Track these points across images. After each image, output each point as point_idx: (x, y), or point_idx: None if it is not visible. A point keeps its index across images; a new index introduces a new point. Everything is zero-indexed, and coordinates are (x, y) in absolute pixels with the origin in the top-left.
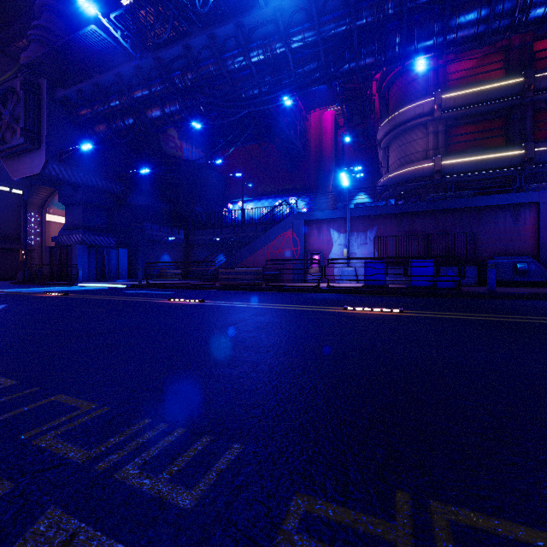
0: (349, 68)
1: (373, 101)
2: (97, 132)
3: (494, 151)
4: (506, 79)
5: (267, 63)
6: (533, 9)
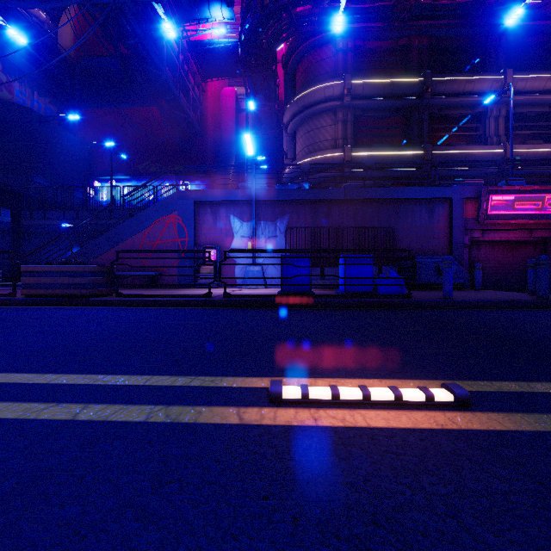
0: None
1: (277, 84)
2: None
3: (399, 148)
4: (409, 77)
5: None
6: None
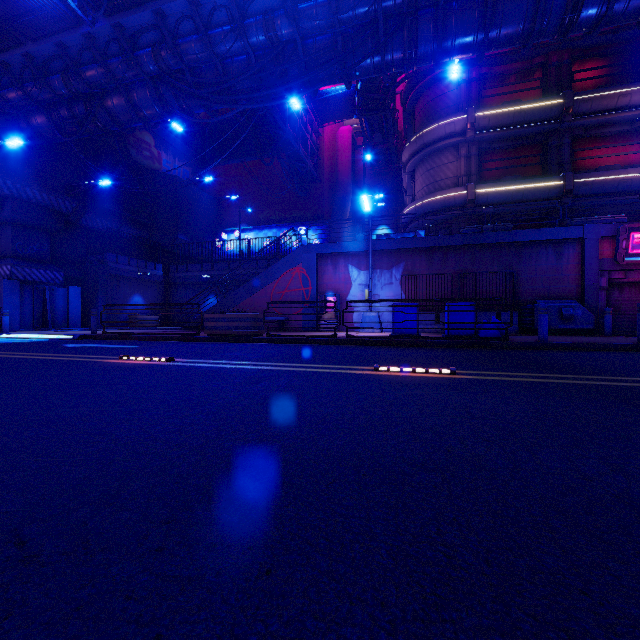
0: (373, 63)
1: (396, 117)
2: (34, 126)
3: (531, 181)
4: (544, 100)
5: (270, 48)
6: (585, 9)
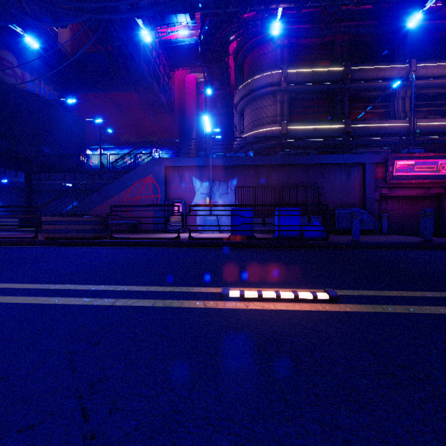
0: None
1: (229, 72)
2: None
3: (324, 123)
4: (333, 66)
5: None
6: None
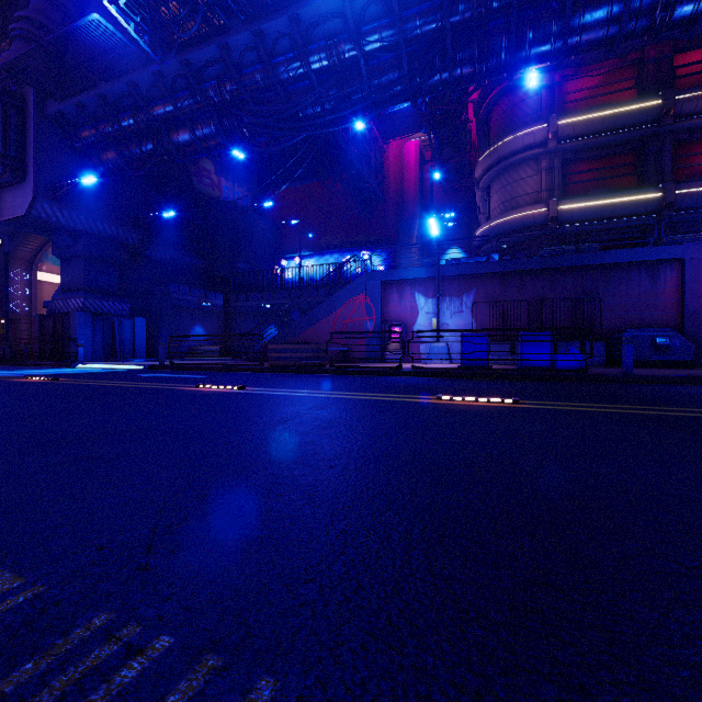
0: (441, 80)
1: (469, 128)
2: (105, 162)
3: (624, 194)
4: (639, 102)
5: (333, 72)
6: (679, 6)
